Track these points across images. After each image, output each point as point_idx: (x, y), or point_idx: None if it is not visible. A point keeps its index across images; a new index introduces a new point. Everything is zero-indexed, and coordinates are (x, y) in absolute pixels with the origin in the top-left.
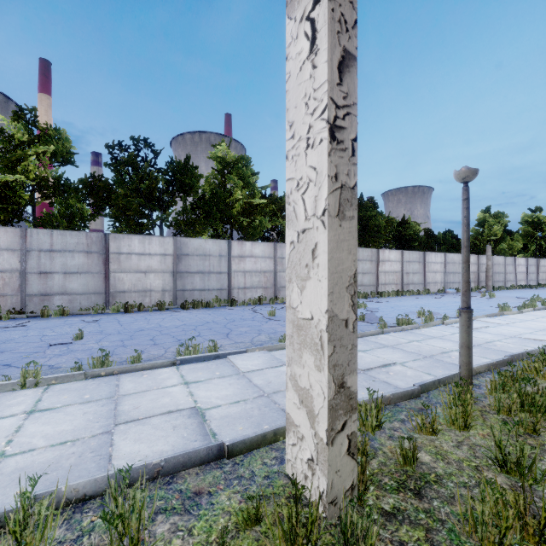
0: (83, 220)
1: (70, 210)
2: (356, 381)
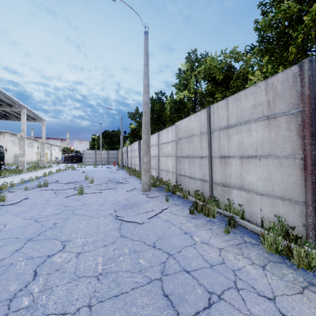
0: None
1: None
2: None
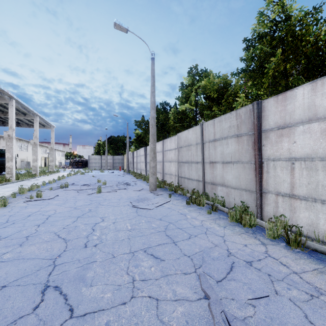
0: None
1: None
2: (6, 171)
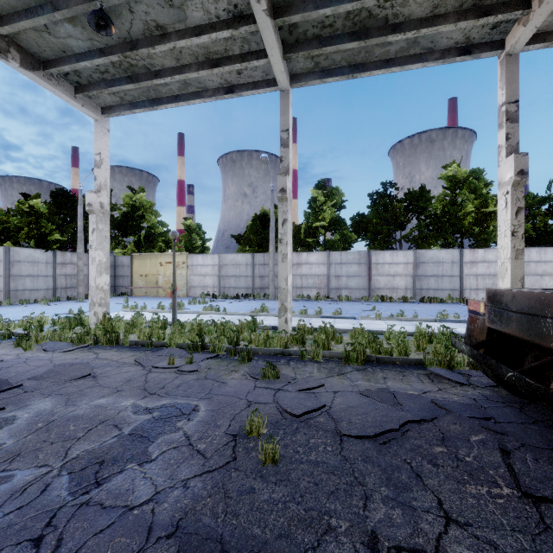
0: (350, 243)
1: (344, 237)
2: None
